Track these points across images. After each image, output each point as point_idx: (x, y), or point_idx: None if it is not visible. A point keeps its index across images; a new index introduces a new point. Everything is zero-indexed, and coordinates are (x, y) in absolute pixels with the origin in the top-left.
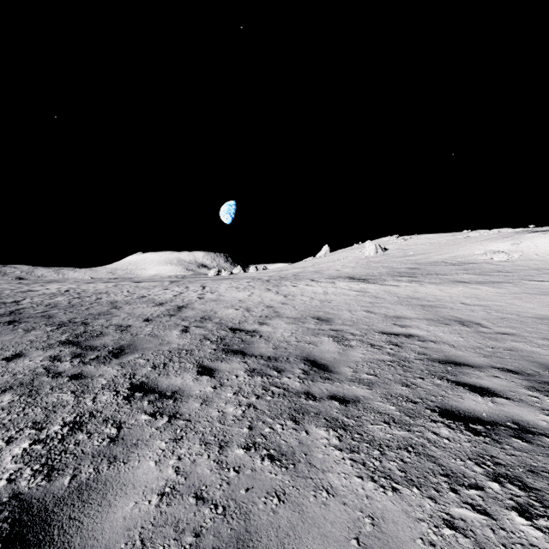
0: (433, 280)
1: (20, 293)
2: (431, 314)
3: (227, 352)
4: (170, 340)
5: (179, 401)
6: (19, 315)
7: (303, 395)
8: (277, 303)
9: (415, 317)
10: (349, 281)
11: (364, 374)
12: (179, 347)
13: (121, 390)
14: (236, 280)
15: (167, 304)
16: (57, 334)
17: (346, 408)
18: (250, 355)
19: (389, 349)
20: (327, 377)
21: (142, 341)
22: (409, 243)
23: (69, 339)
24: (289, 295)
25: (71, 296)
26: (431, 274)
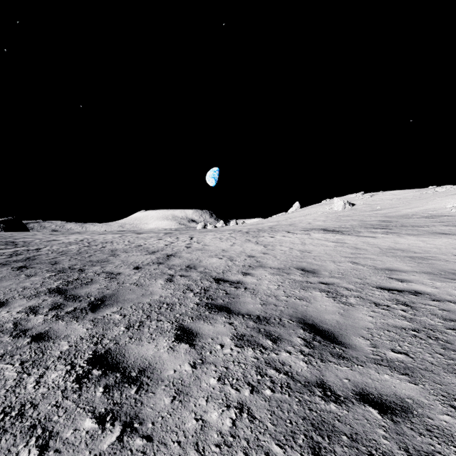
0: (410, 231)
1: (45, 242)
2: (426, 267)
3: (211, 309)
4: (153, 290)
5: (144, 389)
6: (32, 261)
7: (316, 388)
8: (258, 252)
9: (410, 270)
10: (324, 233)
11: (388, 351)
12: (161, 300)
13: (78, 363)
14: (219, 231)
15: (158, 252)
16: (51, 281)
17: (396, 428)
18: (236, 313)
19: (400, 311)
20: (340, 355)
21: (126, 291)
22: (375, 198)
23: (59, 286)
24: (268, 245)
25: (82, 245)
26: (406, 226)
